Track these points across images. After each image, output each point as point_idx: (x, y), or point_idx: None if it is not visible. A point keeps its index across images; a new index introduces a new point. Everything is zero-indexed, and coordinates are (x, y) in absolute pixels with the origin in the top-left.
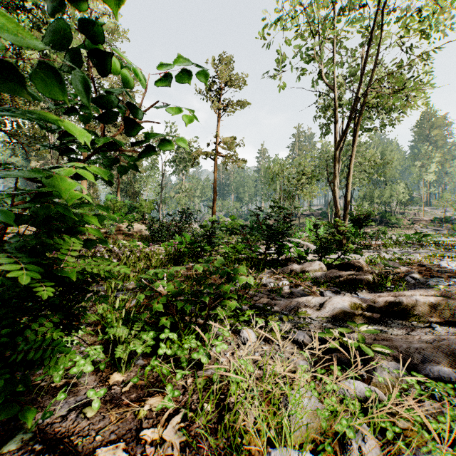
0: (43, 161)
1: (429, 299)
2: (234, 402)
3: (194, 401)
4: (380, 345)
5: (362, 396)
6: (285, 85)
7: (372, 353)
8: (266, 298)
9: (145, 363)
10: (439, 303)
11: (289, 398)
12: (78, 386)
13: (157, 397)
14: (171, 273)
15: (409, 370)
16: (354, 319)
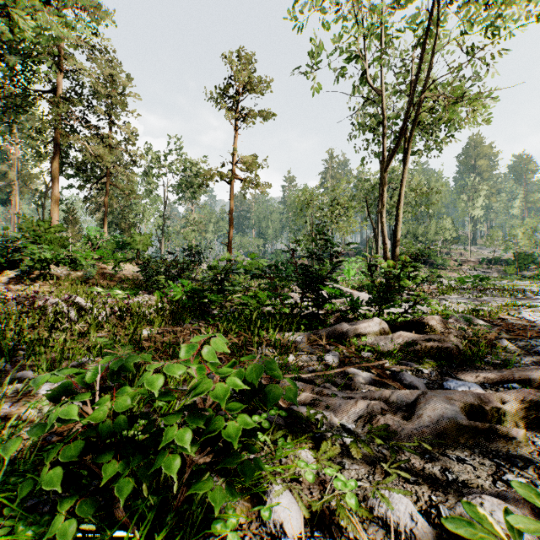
0: (5, 182)
1: None
2: None
3: None
4: None
5: None
6: (320, 87)
7: None
8: (310, 392)
9: None
10: None
11: None
12: None
13: None
14: (112, 371)
15: None
16: (476, 439)
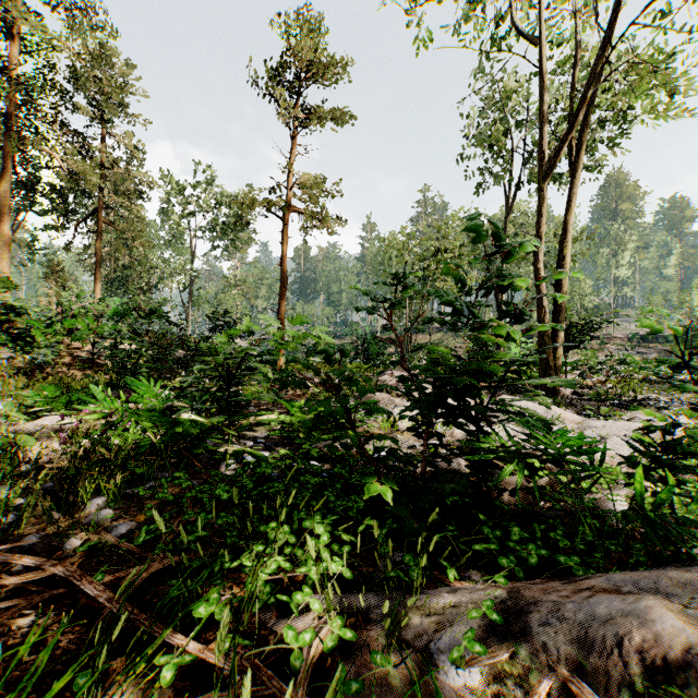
0: None
1: None
2: None
3: None
4: None
5: None
6: (428, 37)
7: None
8: None
9: None
10: None
11: None
12: None
13: None
14: None
15: None
16: None
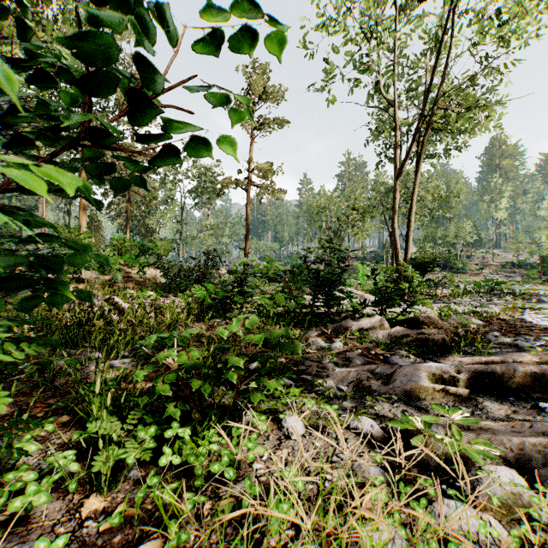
0: None
1: (531, 368)
2: (276, 547)
3: (213, 546)
4: (482, 439)
5: (471, 530)
6: (334, 98)
7: (480, 461)
8: (316, 367)
9: (142, 474)
10: (544, 373)
11: (363, 543)
12: (31, 522)
13: (154, 541)
14: (184, 338)
15: (525, 477)
16: (434, 396)
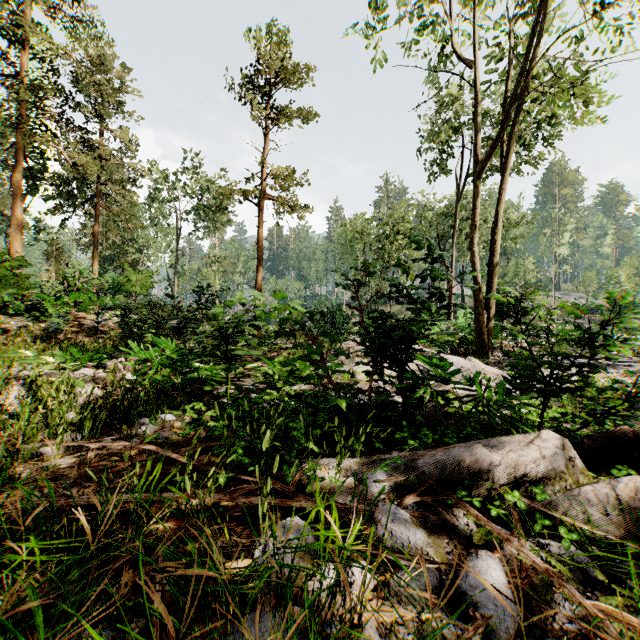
0: None
1: None
2: None
3: None
4: None
5: None
6: (383, 58)
7: None
8: None
9: None
10: None
11: None
12: None
13: None
14: None
15: None
16: None
